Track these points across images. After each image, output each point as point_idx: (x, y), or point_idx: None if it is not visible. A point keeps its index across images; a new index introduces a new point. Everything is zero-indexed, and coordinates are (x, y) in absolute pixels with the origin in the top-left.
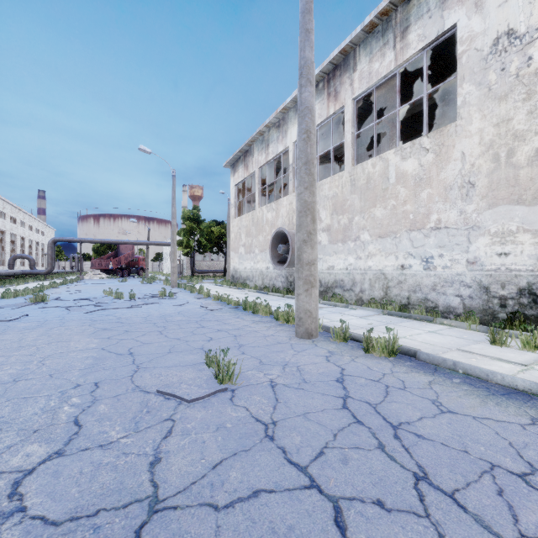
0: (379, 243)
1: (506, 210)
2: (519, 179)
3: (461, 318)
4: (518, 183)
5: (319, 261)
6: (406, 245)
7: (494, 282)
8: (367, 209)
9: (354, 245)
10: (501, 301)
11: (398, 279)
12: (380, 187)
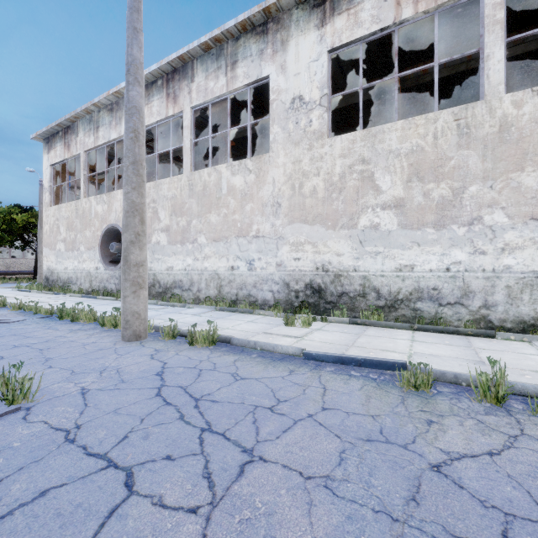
0: (214, 246)
1: (299, 227)
2: (306, 205)
3: (273, 308)
4: (305, 208)
5: (157, 262)
6: (235, 249)
7: (292, 280)
8: (204, 214)
9: (192, 246)
10: (296, 293)
11: (229, 279)
12: (215, 195)
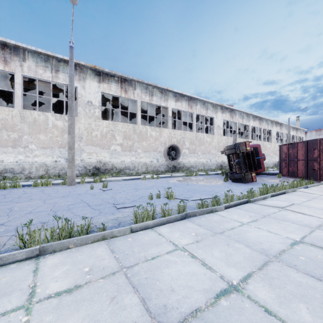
0: (43, 151)
1: (90, 147)
2: (93, 140)
3: (80, 176)
4: (93, 141)
5: None
6: (58, 153)
7: (88, 165)
8: (35, 134)
9: (24, 150)
10: (89, 170)
11: (53, 166)
12: (43, 126)
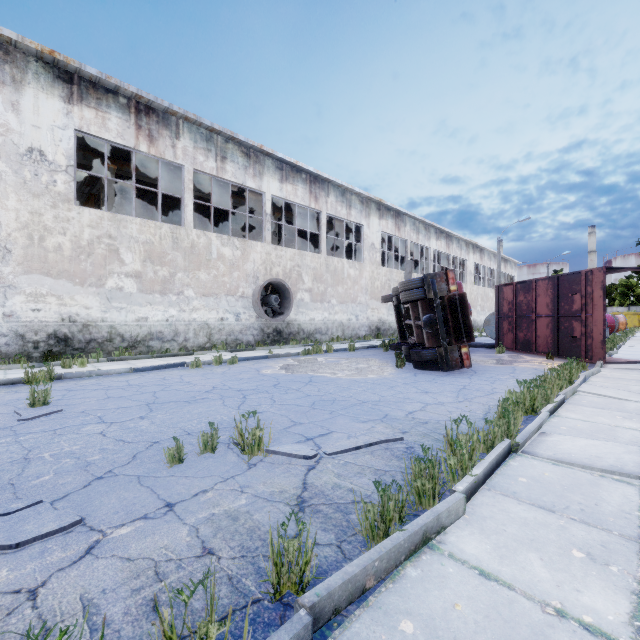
0: None
1: (39, 278)
2: (49, 259)
3: (2, 363)
4: (48, 262)
5: None
6: None
7: (30, 331)
8: None
9: None
10: (35, 344)
11: None
12: None
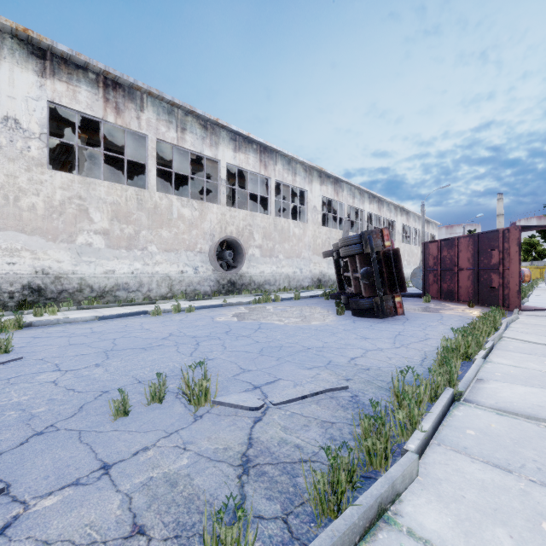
0: None
1: (14, 235)
2: (23, 217)
3: None
4: (22, 220)
5: None
6: None
7: (5, 282)
8: None
9: None
10: (11, 294)
11: None
12: None
